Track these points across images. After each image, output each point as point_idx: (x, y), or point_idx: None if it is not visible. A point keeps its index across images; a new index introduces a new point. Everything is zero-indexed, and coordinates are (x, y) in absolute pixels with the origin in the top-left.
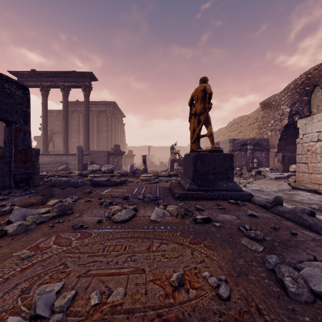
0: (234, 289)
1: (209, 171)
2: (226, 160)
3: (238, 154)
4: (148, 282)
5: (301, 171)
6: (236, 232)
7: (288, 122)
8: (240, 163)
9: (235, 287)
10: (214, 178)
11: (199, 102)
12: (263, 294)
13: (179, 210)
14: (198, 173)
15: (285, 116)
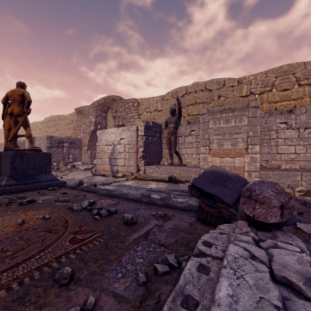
0: (52, 216)
1: (28, 167)
2: (45, 157)
3: (55, 151)
4: (1, 229)
5: (99, 163)
6: (53, 202)
7: (94, 129)
8: (58, 159)
9: (53, 215)
10: (33, 173)
11: (17, 105)
12: (65, 213)
13: (3, 200)
14: (17, 170)
15: (92, 124)
